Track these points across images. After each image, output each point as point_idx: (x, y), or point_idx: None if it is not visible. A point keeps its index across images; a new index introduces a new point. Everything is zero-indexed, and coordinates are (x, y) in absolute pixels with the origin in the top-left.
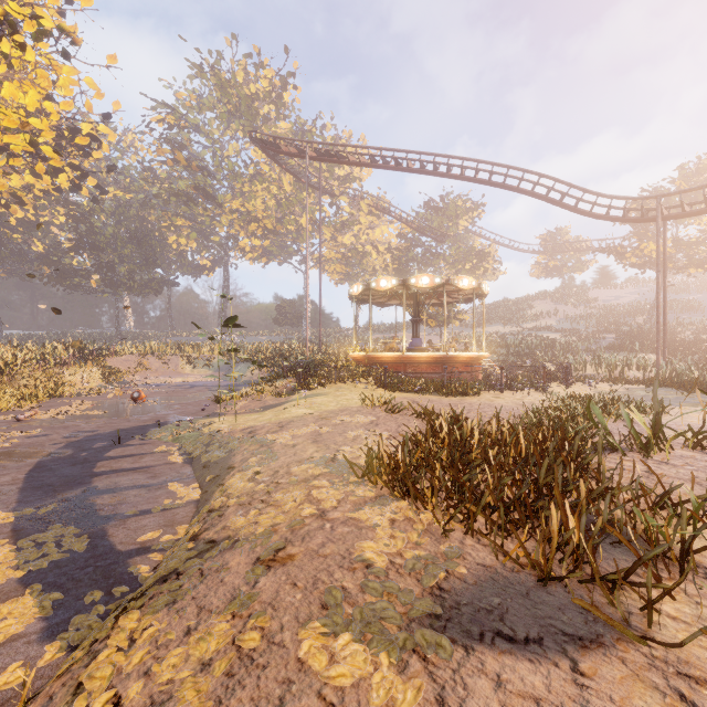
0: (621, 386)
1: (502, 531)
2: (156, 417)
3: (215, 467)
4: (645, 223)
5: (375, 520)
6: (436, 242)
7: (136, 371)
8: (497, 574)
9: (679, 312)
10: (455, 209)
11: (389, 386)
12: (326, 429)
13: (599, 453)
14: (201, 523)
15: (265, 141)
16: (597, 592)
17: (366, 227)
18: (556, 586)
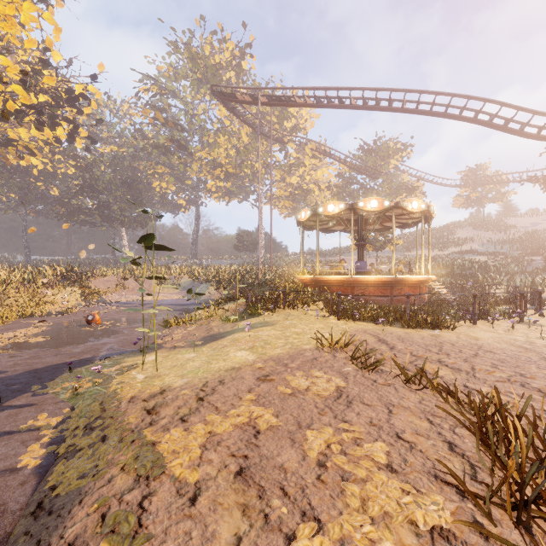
0: None
1: None
2: (90, 347)
3: (32, 536)
4: None
5: None
6: (370, 179)
7: (115, 290)
8: None
9: None
10: (387, 150)
11: (342, 313)
12: (267, 416)
13: None
14: None
15: (224, 93)
16: None
17: (309, 169)
18: None
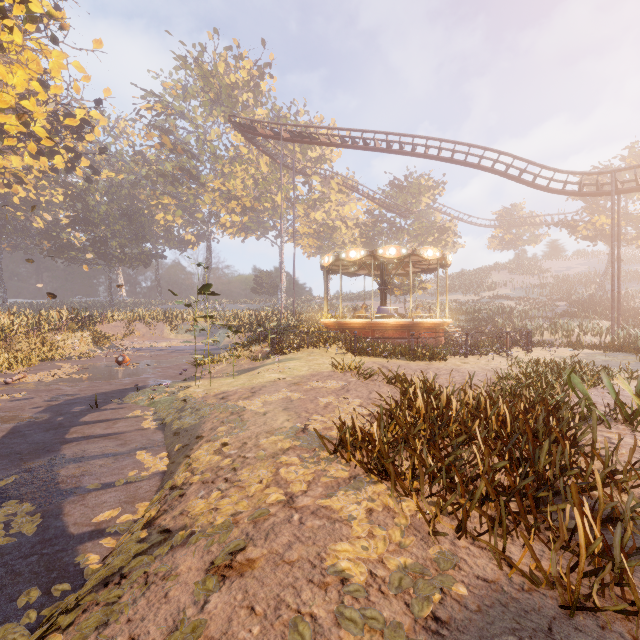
0: (581, 351)
1: (503, 533)
2: (137, 380)
3: (185, 435)
4: (596, 199)
5: (349, 511)
6: (401, 217)
7: (125, 336)
8: (505, 595)
9: (628, 281)
10: (418, 187)
11: (358, 350)
12: (297, 395)
13: (593, 429)
14: (161, 501)
15: (243, 125)
16: (639, 628)
17: (336, 204)
18: (583, 615)
